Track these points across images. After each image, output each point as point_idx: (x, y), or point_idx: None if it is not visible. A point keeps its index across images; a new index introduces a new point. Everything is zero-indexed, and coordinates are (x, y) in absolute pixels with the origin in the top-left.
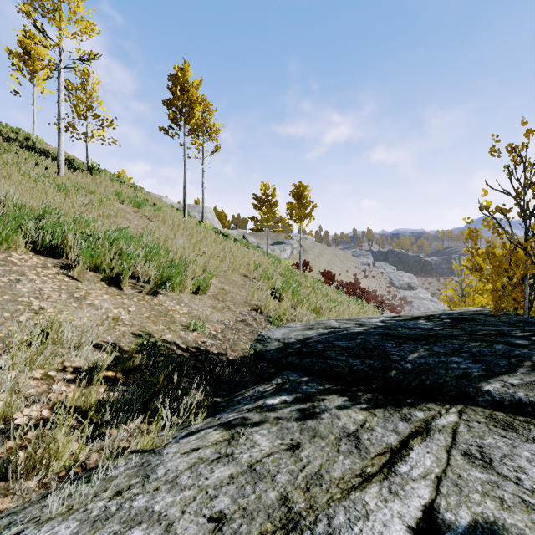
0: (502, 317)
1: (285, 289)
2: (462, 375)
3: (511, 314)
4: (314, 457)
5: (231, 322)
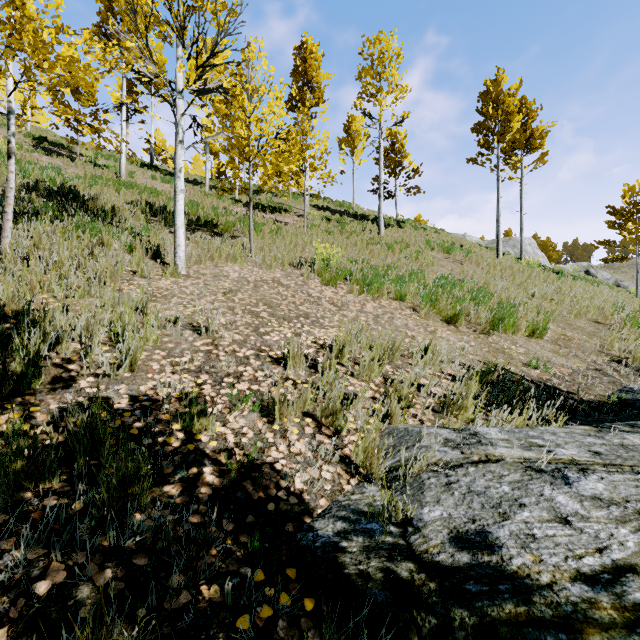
0: None
1: None
2: None
3: None
4: None
5: (579, 368)
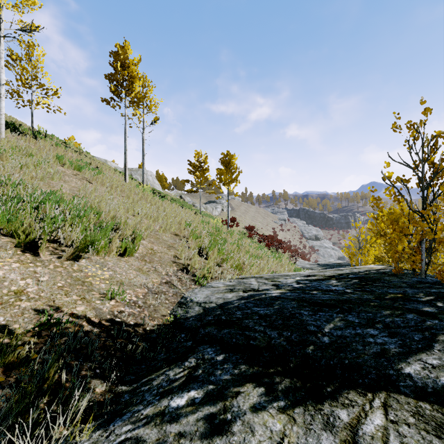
0: (403, 276)
1: (211, 247)
2: (380, 353)
3: (409, 274)
4: None
5: (155, 284)
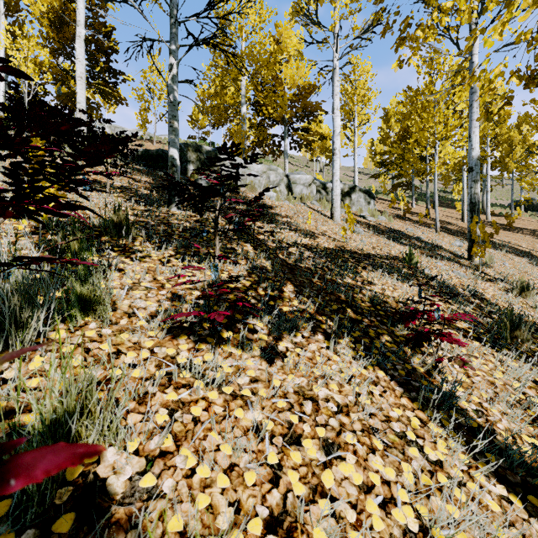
0: None
1: None
2: None
3: None
4: None
5: None
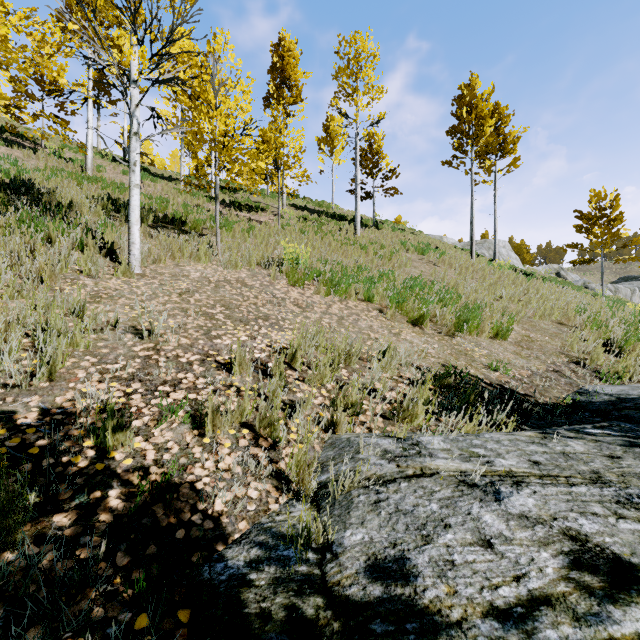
0: None
1: (629, 341)
2: None
3: None
4: (636, 467)
5: (539, 370)
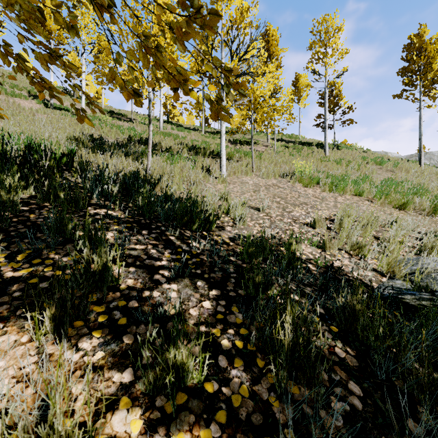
0: None
1: None
2: None
3: None
4: None
5: None
